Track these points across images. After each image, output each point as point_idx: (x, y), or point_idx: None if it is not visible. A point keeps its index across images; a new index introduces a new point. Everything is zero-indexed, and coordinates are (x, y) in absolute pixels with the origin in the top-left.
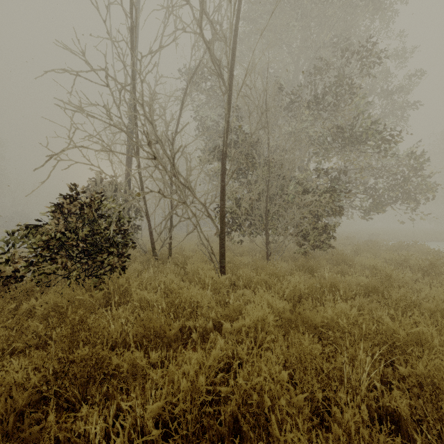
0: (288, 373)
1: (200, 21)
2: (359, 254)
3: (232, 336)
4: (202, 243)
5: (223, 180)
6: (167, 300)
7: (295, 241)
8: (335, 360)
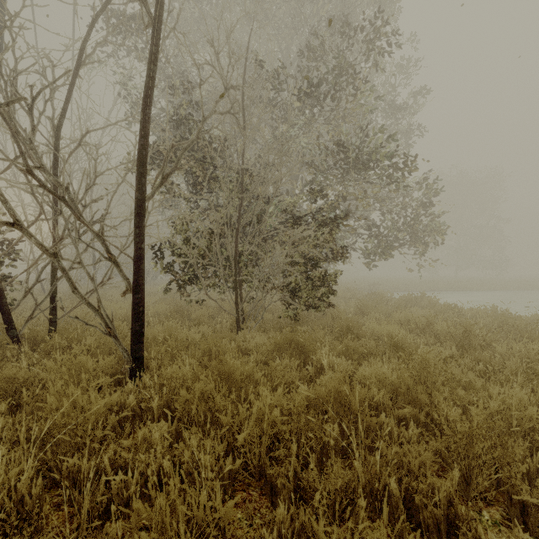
0: None
1: None
2: (365, 313)
3: None
4: (76, 317)
5: (139, 188)
6: None
7: (278, 299)
8: None
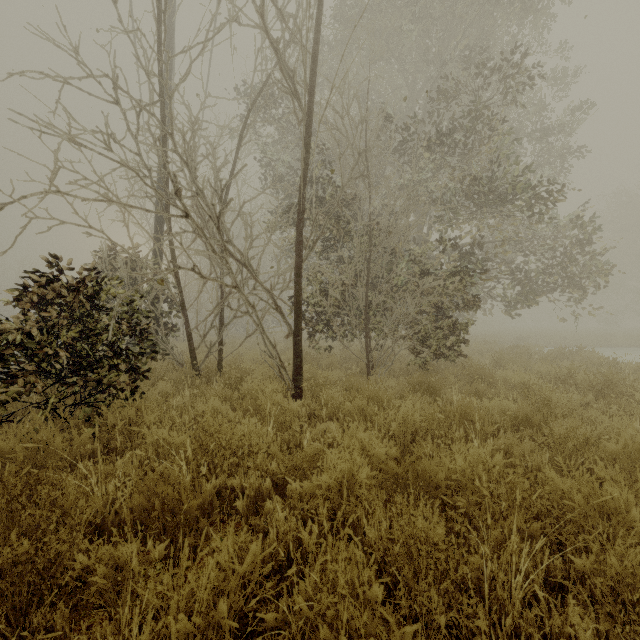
0: (389, 572)
1: (263, 6)
2: (502, 365)
3: (300, 503)
4: (264, 351)
5: (298, 254)
6: (196, 445)
7: (408, 346)
8: (468, 544)
